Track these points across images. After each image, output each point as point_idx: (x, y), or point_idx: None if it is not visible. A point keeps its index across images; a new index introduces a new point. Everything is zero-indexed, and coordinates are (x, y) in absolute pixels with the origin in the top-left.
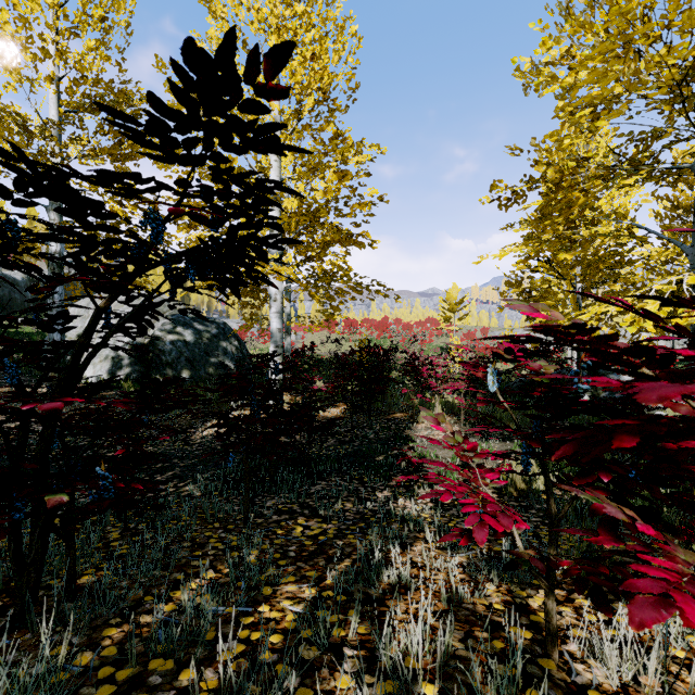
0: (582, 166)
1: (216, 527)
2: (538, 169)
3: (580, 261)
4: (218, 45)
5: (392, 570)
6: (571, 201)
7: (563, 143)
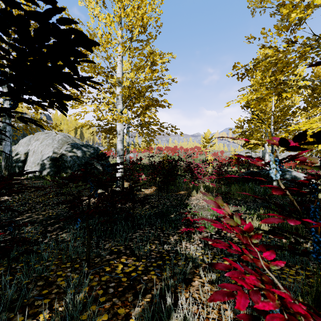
0: (291, 46)
1: (67, 266)
2: (264, 50)
3: (274, 113)
4: (89, 1)
5: (179, 308)
6: (289, 62)
7: (290, 18)
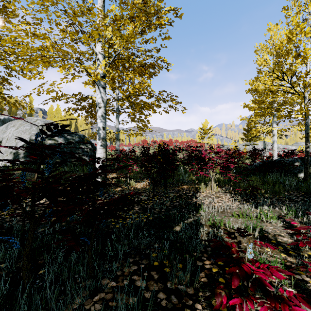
0: None
1: None
2: None
3: None
4: None
5: None
6: None
7: None
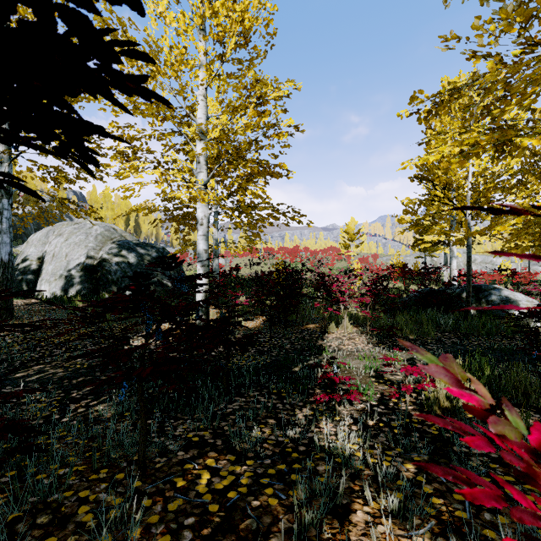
0: (531, 52)
1: (101, 477)
2: (475, 62)
3: (475, 187)
4: None
5: None
6: (534, 78)
7: None
